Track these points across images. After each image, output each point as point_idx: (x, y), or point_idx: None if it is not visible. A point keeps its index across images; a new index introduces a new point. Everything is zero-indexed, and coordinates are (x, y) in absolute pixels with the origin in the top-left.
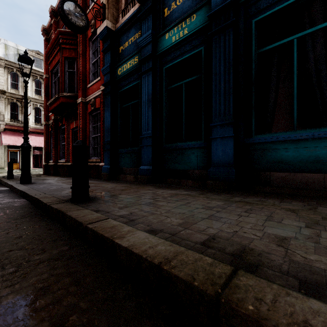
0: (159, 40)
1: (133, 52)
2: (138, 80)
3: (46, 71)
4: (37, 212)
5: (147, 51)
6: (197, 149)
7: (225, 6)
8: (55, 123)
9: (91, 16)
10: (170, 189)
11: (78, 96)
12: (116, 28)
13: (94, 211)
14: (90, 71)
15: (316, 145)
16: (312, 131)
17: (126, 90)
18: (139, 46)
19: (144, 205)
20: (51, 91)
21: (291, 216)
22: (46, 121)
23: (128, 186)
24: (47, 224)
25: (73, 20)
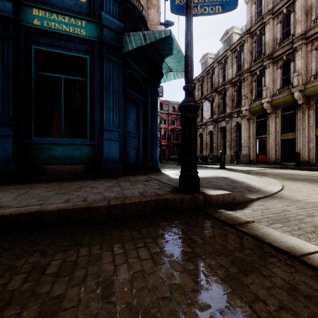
0: None
1: None
2: None
3: None
4: None
5: None
6: None
7: (3, 16)
8: None
9: None
10: None
11: None
12: None
13: None
14: None
15: (73, 148)
16: (71, 139)
17: None
18: None
19: None
20: None
21: (43, 189)
22: None
23: None
24: None
25: None
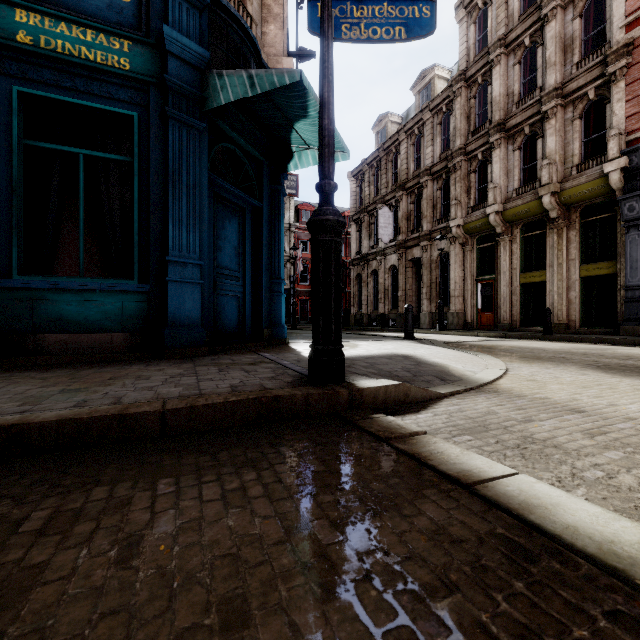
0: None
1: None
2: None
3: None
4: None
5: None
6: None
7: None
8: None
9: None
10: None
11: None
12: None
13: None
14: None
15: (104, 299)
16: (100, 281)
17: None
18: None
19: None
20: None
21: (34, 383)
22: None
23: None
24: None
25: None
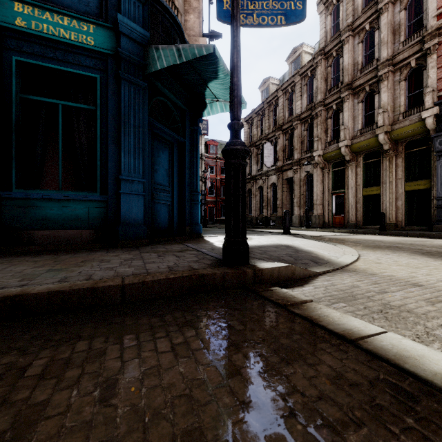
0: None
1: None
2: None
3: None
4: None
5: None
6: None
7: None
8: None
9: None
10: None
11: None
12: None
13: None
14: None
15: (76, 206)
16: (73, 193)
17: None
18: None
19: None
20: None
21: (28, 265)
22: None
23: None
24: None
25: None
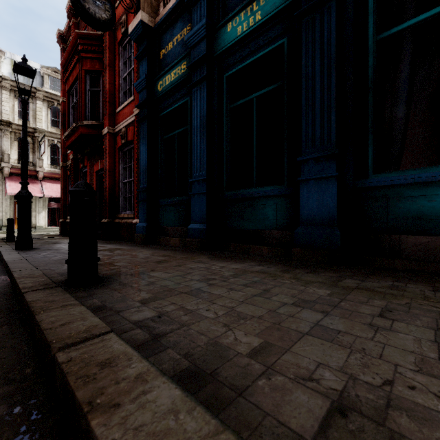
0: (217, 34)
1: (179, 56)
2: (186, 98)
3: (63, 93)
4: (8, 304)
5: (200, 51)
6: (277, 198)
7: None
8: (75, 165)
9: (122, 10)
10: (235, 261)
11: (104, 125)
12: (156, 24)
13: (93, 310)
14: (121, 89)
15: None
16: None
17: (170, 113)
18: (188, 47)
19: (187, 295)
20: (68, 119)
21: None
22: (63, 162)
23: (170, 255)
24: (6, 333)
25: (92, 10)
